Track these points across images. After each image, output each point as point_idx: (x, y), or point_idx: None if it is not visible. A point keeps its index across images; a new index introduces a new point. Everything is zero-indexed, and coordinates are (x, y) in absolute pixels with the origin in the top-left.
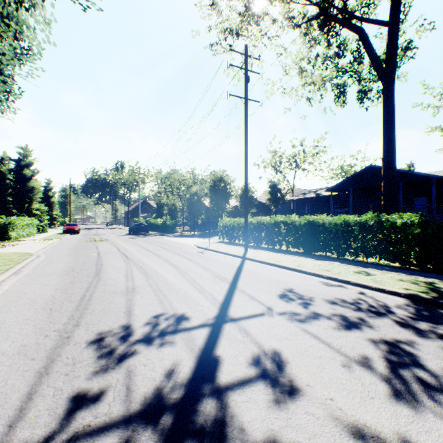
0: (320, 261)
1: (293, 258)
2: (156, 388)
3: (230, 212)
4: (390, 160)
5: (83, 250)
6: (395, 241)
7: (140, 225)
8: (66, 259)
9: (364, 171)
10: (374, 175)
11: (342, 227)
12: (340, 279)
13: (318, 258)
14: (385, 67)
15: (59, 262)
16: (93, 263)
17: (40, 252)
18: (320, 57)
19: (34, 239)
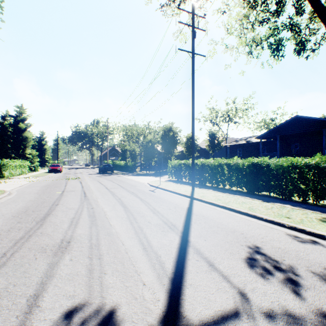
0: (269, 203)
1: (240, 199)
2: None
3: (177, 156)
4: None
5: (52, 187)
6: None
7: (107, 166)
8: (30, 198)
9: (290, 121)
10: (299, 124)
11: (290, 169)
12: (309, 232)
13: (265, 199)
14: None
15: (21, 201)
16: (50, 202)
17: (14, 190)
18: (256, 21)
19: (23, 177)
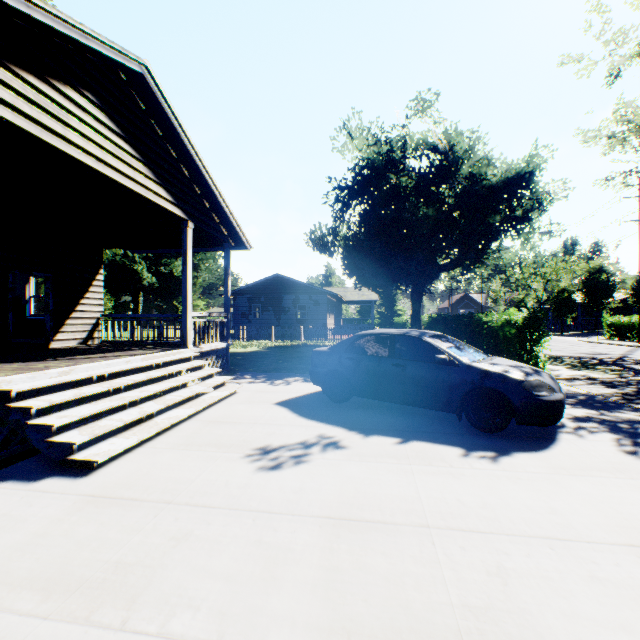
0: None
1: None
2: (610, 356)
3: (613, 308)
4: None
5: None
6: None
7: None
8: None
9: None
10: None
11: None
12: None
13: None
14: None
15: None
16: None
17: None
18: None
19: None
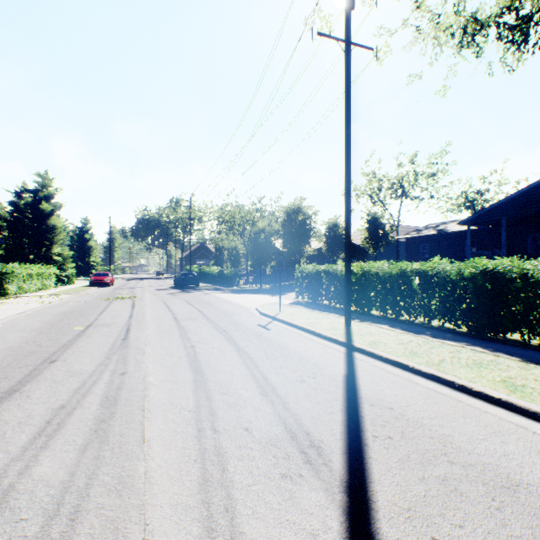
0: None
1: (464, 353)
2: None
3: (311, 258)
4: None
5: (74, 317)
6: None
7: (187, 275)
8: (14, 341)
9: (529, 189)
10: None
11: None
12: None
13: (526, 355)
14: None
15: None
16: (44, 354)
17: (1, 322)
18: None
19: (40, 294)
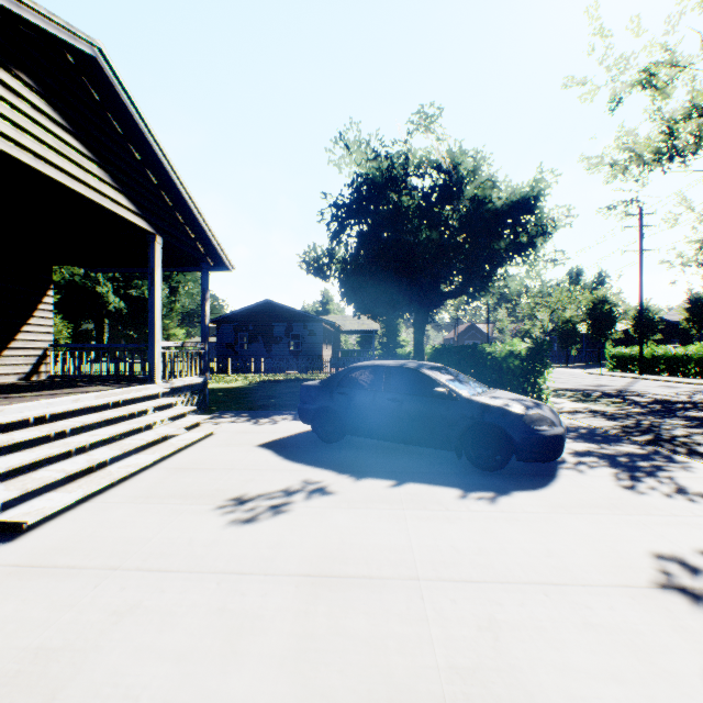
0: None
1: (685, 379)
2: (612, 388)
3: (615, 339)
4: None
5: None
6: None
7: None
8: None
9: None
10: None
11: None
12: None
13: None
14: None
15: None
16: None
17: None
18: None
19: None
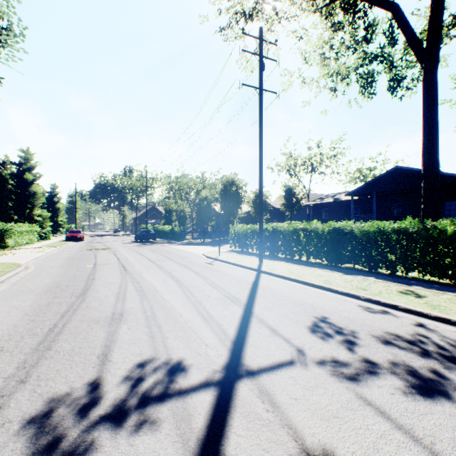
0: (350, 276)
1: (317, 272)
2: None
3: (242, 218)
4: (432, 157)
5: (79, 260)
6: (445, 252)
7: (146, 232)
8: (56, 272)
9: (389, 173)
10: (400, 177)
11: (376, 235)
12: (383, 303)
13: (347, 272)
14: (426, 46)
15: (46, 276)
16: (84, 277)
17: (31, 263)
18: (343, 45)
19: (33, 247)
